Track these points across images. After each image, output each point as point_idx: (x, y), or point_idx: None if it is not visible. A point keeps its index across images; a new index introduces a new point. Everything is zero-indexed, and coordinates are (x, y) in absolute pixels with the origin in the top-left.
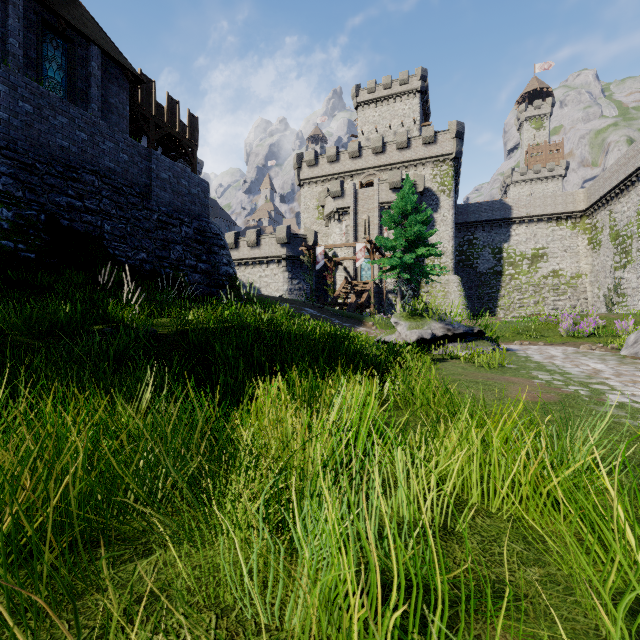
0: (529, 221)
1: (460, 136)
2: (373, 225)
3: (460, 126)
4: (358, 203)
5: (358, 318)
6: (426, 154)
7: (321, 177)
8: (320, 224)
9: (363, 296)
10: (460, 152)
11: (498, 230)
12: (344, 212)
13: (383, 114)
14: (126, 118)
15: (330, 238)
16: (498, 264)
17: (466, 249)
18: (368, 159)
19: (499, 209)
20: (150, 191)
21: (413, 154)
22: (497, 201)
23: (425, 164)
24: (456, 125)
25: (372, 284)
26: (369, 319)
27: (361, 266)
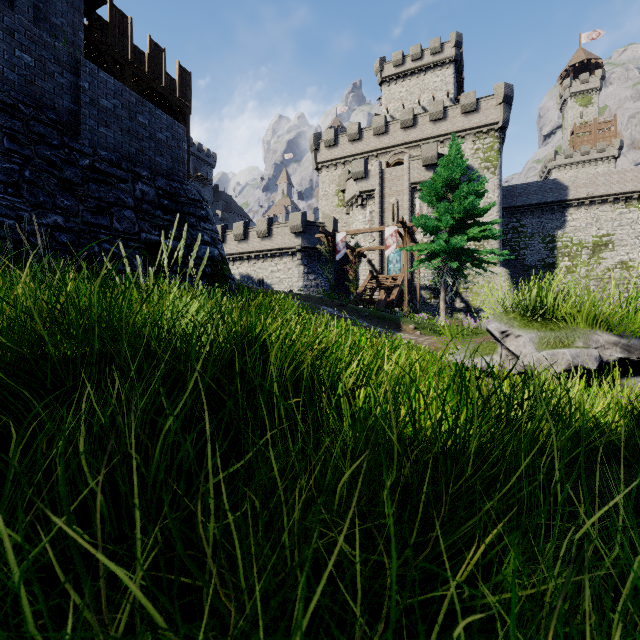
0: (590, 203)
1: (508, 101)
2: (403, 210)
3: (508, 89)
4: (385, 185)
5: (393, 319)
6: (466, 125)
7: (341, 159)
8: (340, 212)
9: (393, 292)
10: (508, 120)
11: (550, 215)
12: (368, 196)
13: (411, 89)
14: (79, 48)
15: (352, 227)
16: (550, 255)
17: (510, 238)
18: (396, 135)
19: (552, 190)
20: (78, 122)
21: (450, 126)
22: (549, 181)
23: (464, 137)
24: (504, 87)
25: (406, 277)
26: (407, 321)
27: (388, 258)
